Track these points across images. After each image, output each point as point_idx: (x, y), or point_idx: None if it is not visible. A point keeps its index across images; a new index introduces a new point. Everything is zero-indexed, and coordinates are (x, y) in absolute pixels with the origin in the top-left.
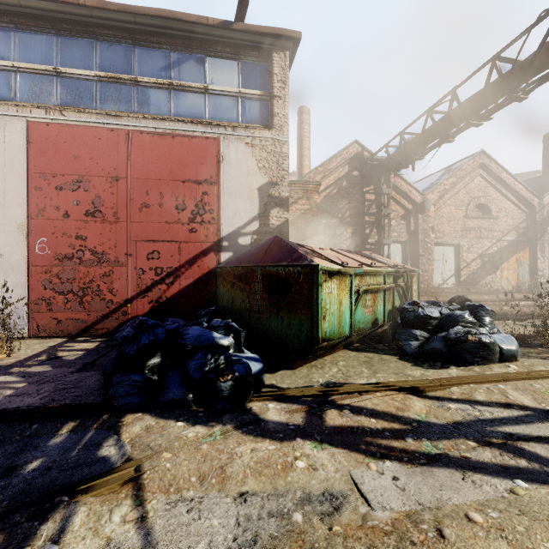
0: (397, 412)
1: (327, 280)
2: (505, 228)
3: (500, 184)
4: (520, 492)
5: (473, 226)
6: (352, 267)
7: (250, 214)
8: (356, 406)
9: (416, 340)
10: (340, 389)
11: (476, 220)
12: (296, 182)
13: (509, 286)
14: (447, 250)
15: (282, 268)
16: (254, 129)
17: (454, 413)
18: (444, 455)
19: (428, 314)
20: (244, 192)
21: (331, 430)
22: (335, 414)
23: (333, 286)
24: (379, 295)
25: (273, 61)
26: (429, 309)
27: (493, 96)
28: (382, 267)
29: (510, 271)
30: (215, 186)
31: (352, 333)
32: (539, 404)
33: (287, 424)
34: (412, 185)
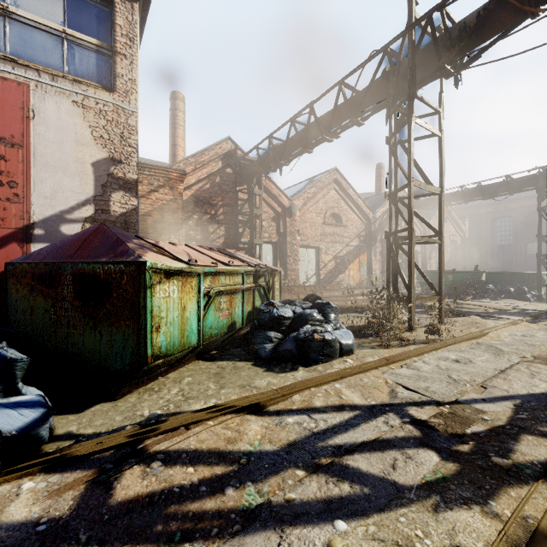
0: (227, 446)
1: (162, 281)
2: (352, 235)
3: (348, 198)
4: (337, 546)
5: (330, 231)
6: (203, 265)
7: (80, 194)
8: (174, 450)
9: (271, 342)
10: (162, 426)
11: (331, 226)
12: (156, 167)
13: (354, 283)
14: (310, 251)
15: (100, 265)
16: (86, 85)
17: (290, 431)
18: (266, 504)
19: (282, 314)
20: (70, 165)
21: (116, 510)
22: (136, 475)
23: (172, 288)
24: (237, 296)
25: (115, 8)
26: (283, 309)
27: (341, 117)
28: (241, 266)
29: (355, 271)
30: (20, 150)
31: (201, 342)
32: (366, 400)
33: (38, 522)
34: (281, 190)
